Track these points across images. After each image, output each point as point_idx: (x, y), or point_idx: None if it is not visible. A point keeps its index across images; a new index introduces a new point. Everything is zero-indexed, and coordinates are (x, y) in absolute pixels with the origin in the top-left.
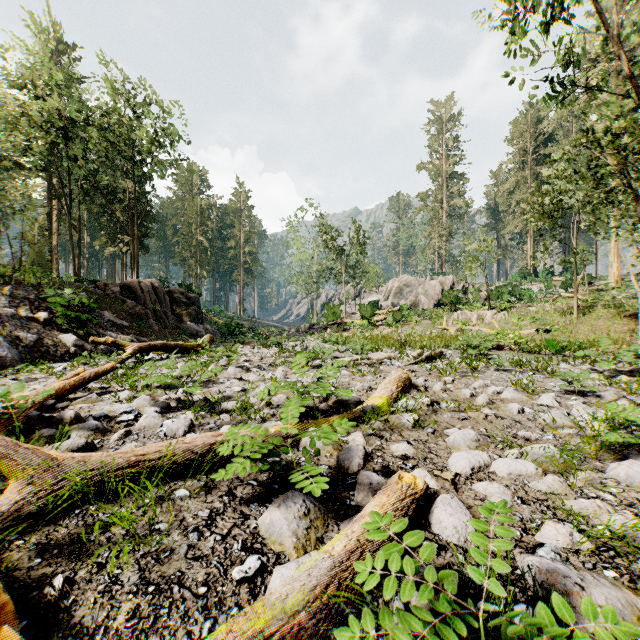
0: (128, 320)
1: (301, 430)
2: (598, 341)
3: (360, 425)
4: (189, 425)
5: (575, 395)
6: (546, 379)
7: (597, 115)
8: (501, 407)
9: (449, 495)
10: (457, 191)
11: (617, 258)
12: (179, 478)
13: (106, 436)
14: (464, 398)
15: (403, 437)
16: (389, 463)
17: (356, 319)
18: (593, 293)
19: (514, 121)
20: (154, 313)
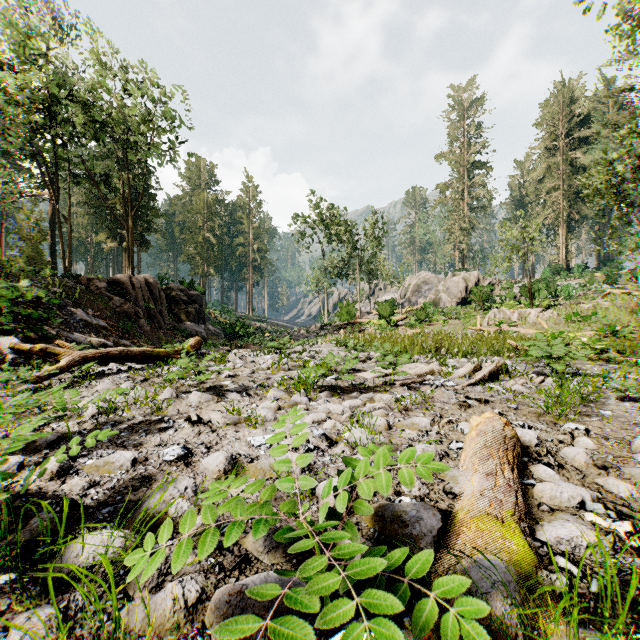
0: (113, 320)
1: None
2: None
3: None
4: None
5: None
6: None
7: None
8: None
9: None
10: (480, 181)
11: None
12: None
13: None
14: None
15: None
16: None
17: (372, 319)
18: None
19: (544, 103)
20: (147, 312)
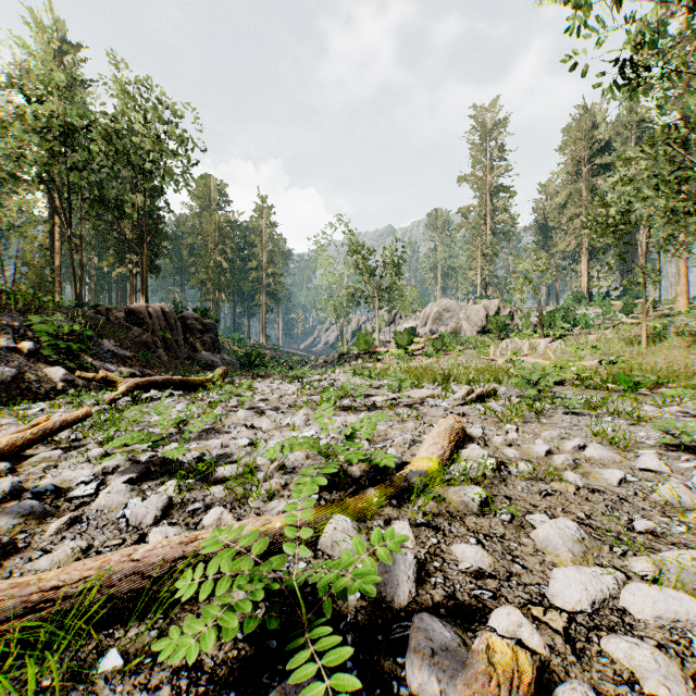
0: (133, 350)
1: (320, 520)
2: (677, 375)
3: (404, 505)
4: (164, 506)
5: (681, 452)
6: (632, 427)
7: (675, 110)
8: (592, 473)
9: (582, 694)
10: (503, 206)
11: (685, 279)
12: (119, 620)
13: (43, 525)
14: (537, 457)
15: (468, 528)
16: (455, 585)
17: (391, 348)
18: (658, 319)
19: (566, 127)
20: (164, 341)
